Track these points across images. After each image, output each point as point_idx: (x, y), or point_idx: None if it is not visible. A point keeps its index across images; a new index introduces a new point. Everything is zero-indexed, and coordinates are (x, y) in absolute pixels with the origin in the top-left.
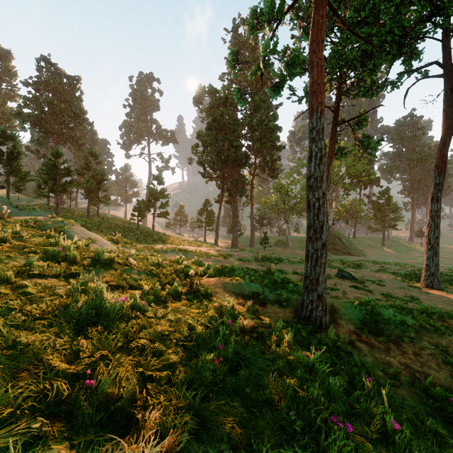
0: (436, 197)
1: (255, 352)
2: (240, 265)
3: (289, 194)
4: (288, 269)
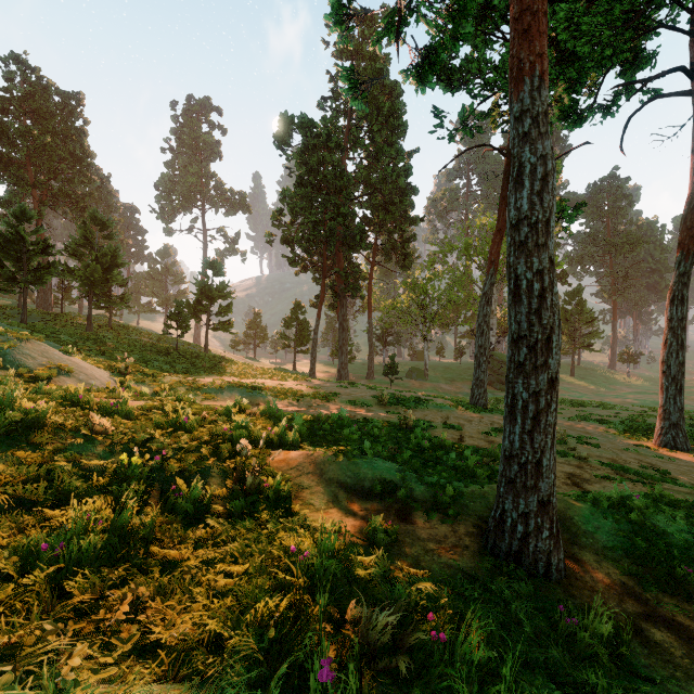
0: (680, 296)
1: None
2: (352, 412)
3: (429, 294)
4: (435, 418)
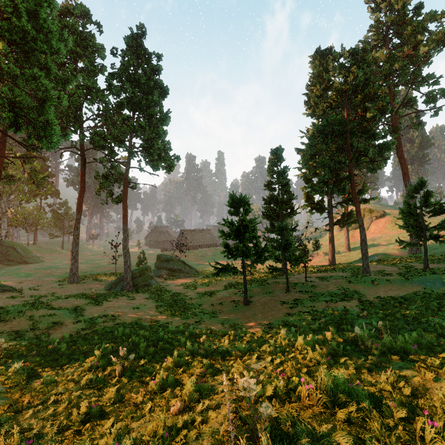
0: (77, 227)
1: None
2: None
3: None
4: None
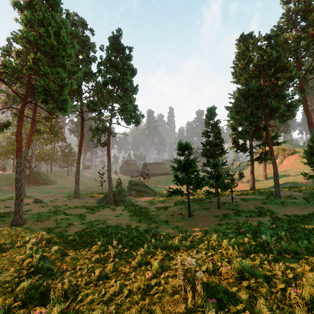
0: (78, 162)
1: (2, 232)
2: None
3: None
4: (0, 205)
